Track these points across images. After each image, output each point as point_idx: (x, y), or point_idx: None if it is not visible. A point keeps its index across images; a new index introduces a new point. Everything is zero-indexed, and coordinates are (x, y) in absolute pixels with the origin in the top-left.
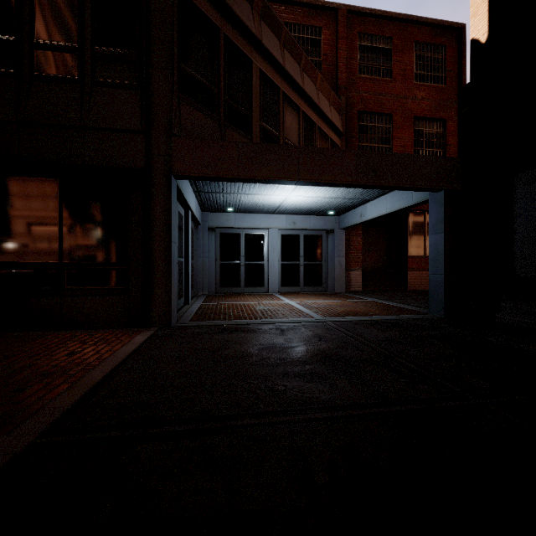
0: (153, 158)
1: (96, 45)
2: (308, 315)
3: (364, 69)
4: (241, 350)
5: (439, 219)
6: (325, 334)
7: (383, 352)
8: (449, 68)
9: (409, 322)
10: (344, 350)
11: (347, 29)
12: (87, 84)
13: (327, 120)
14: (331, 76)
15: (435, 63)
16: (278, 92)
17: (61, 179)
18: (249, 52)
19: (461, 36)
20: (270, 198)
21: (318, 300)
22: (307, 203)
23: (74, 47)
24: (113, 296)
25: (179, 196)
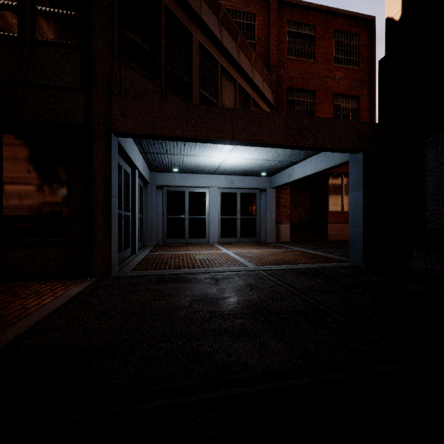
0: (93, 116)
1: (36, 5)
2: (242, 264)
3: (292, 51)
4: (173, 302)
5: (358, 177)
6: (256, 283)
7: (311, 302)
8: (362, 53)
9: (332, 270)
10: (274, 301)
11: (278, 17)
12: (27, 42)
13: (260, 93)
14: (263, 56)
15: (350, 48)
16: (216, 64)
17: (1, 134)
18: (190, 25)
19: (372, 27)
20: (210, 160)
21: (252, 249)
22: (243, 164)
23: (13, 5)
24: (54, 248)
25: (124, 155)
